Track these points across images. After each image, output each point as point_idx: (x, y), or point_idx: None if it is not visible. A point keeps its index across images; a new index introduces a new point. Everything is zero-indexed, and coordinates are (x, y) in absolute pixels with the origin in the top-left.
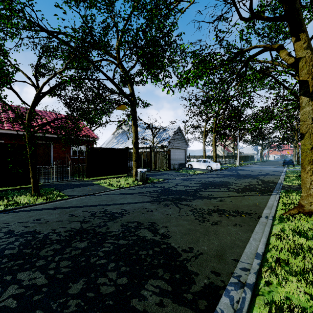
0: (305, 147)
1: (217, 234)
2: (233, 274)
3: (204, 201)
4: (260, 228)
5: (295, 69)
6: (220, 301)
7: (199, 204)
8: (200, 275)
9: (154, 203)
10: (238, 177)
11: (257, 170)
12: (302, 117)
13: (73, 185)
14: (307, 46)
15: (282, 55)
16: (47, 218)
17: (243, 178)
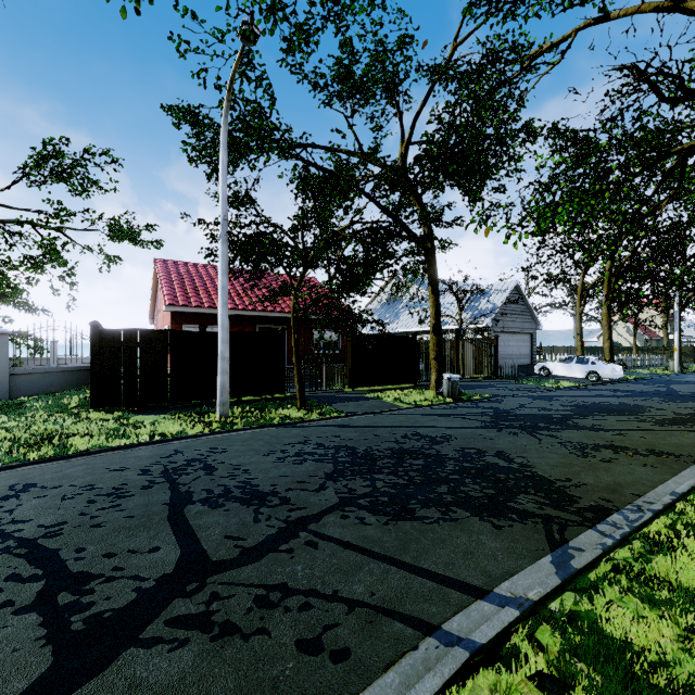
0: None
1: (610, 471)
2: (631, 503)
3: (584, 433)
4: (692, 472)
5: None
6: (611, 516)
7: (574, 437)
8: (584, 498)
9: (491, 430)
10: (670, 398)
11: None
12: None
13: (338, 397)
14: None
15: None
16: (346, 435)
17: (681, 401)
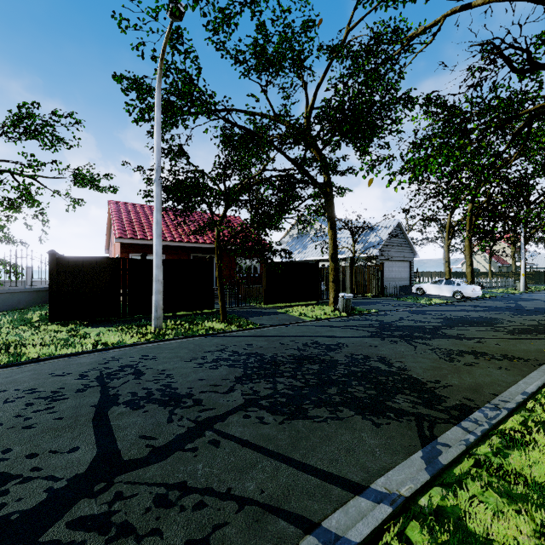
0: None
1: (472, 373)
2: (490, 402)
3: (450, 341)
4: (538, 374)
5: None
6: (473, 414)
7: (443, 344)
8: (450, 398)
9: (376, 339)
10: (518, 312)
11: None
12: None
13: (254, 312)
14: None
15: None
16: (257, 344)
17: (527, 314)
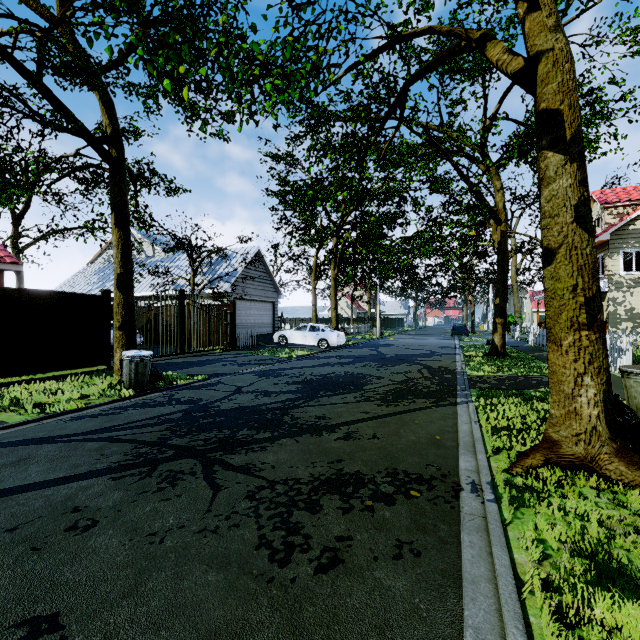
0: (560, 286)
1: None
2: None
3: (301, 445)
4: (476, 550)
5: (525, 88)
6: None
7: (285, 460)
8: None
9: (129, 476)
10: (383, 362)
11: (412, 345)
12: (548, 205)
13: None
14: (556, 25)
15: (494, 53)
16: None
17: (391, 364)
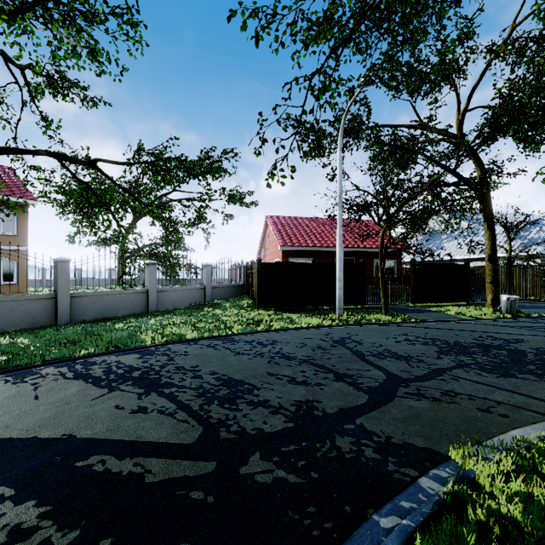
0: None
1: None
2: None
3: None
4: None
5: None
6: None
7: None
8: None
9: None
10: None
11: None
12: None
13: (406, 309)
14: None
15: None
16: (432, 333)
17: None
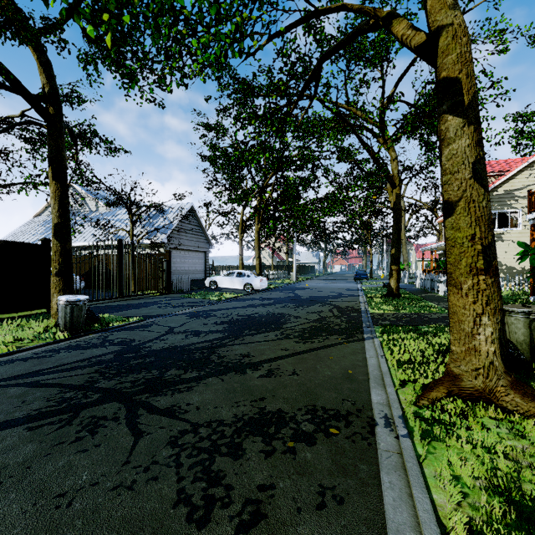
0: (460, 235)
1: None
2: None
3: (226, 384)
4: (396, 492)
5: (427, 60)
6: None
7: (210, 400)
8: None
9: (47, 425)
10: (299, 303)
11: (323, 288)
12: (449, 163)
13: None
14: (455, 3)
15: (399, 28)
16: None
17: (307, 305)
